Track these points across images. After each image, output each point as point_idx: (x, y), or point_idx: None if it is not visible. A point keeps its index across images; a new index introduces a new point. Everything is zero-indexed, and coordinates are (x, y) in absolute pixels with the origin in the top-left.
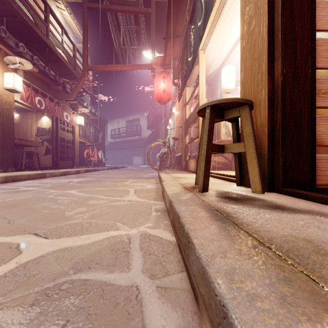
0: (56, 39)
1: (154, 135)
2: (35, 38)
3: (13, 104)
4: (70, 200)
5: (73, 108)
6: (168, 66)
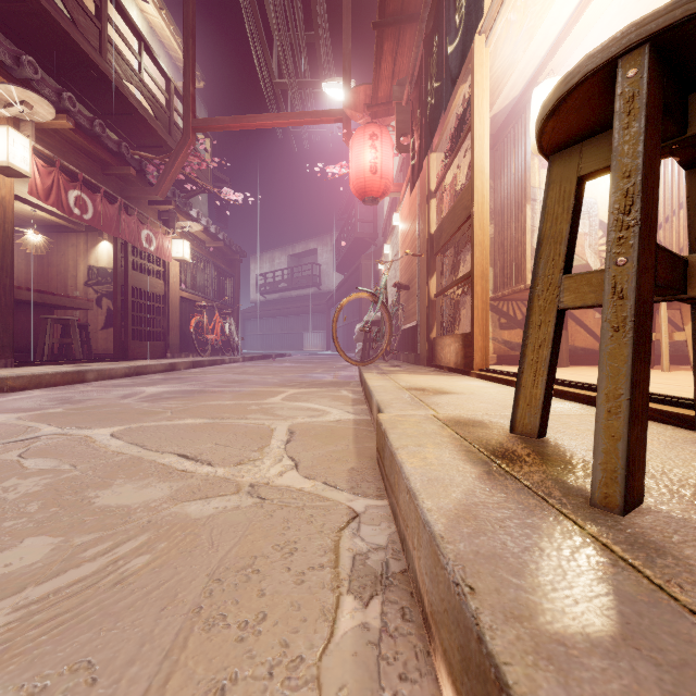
0: (123, 61)
1: (348, 284)
2: (74, 57)
3: (10, 205)
4: (47, 481)
5: (164, 221)
6: (383, 110)
